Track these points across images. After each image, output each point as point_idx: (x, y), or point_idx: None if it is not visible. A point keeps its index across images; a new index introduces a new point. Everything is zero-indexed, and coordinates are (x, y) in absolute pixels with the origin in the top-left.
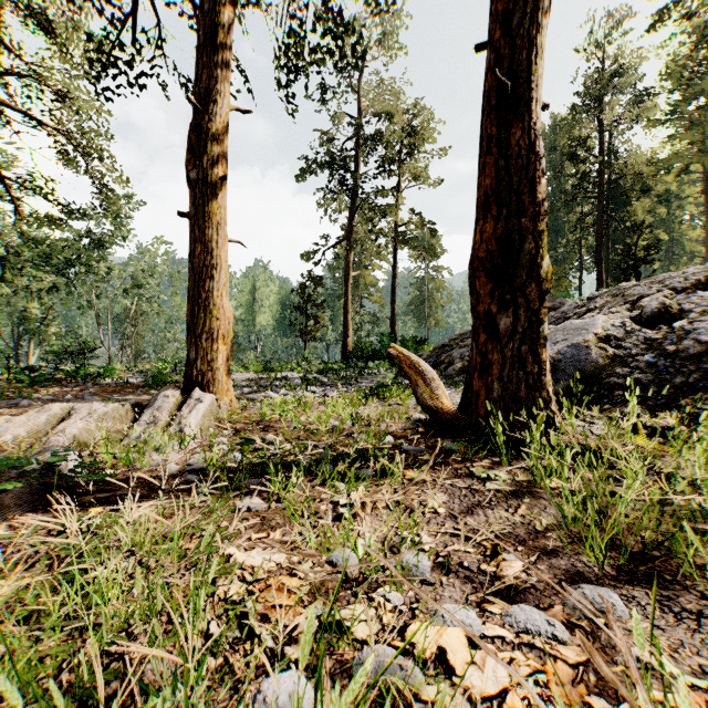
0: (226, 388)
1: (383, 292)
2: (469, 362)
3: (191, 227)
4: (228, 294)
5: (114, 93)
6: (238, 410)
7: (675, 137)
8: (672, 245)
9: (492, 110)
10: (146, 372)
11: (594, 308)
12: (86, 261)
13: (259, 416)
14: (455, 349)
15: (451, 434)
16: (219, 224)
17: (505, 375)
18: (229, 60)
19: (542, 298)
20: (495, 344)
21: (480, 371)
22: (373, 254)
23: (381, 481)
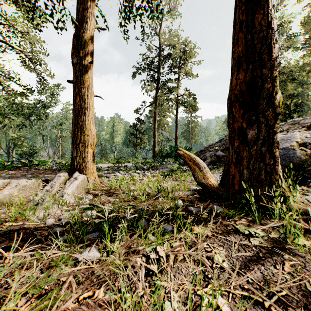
0: (92, 172)
1: (171, 127)
2: (226, 157)
3: (74, 87)
4: (93, 123)
5: (41, 26)
6: (99, 183)
7: (306, 55)
8: (303, 105)
9: (243, 5)
10: (59, 163)
11: (282, 130)
12: (38, 113)
13: (109, 186)
14: (207, 152)
15: (216, 199)
16: (89, 86)
17: (251, 165)
18: (94, 2)
19: (276, 117)
20: (244, 147)
21: (235, 163)
22: (166, 110)
23: (177, 235)
